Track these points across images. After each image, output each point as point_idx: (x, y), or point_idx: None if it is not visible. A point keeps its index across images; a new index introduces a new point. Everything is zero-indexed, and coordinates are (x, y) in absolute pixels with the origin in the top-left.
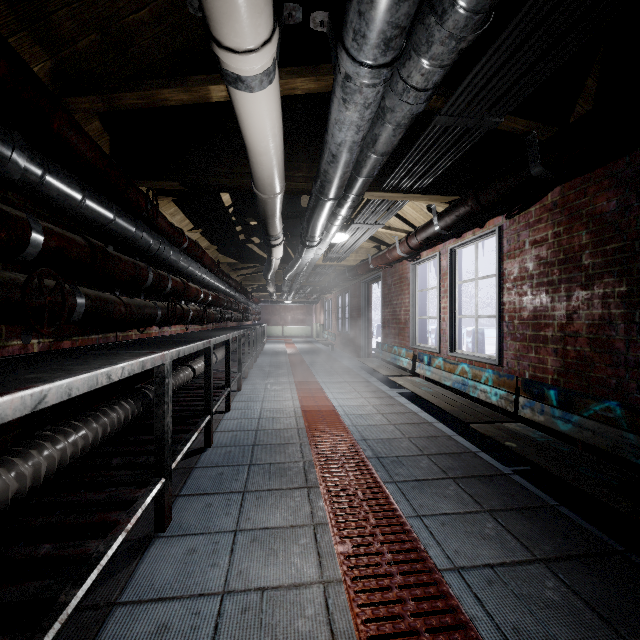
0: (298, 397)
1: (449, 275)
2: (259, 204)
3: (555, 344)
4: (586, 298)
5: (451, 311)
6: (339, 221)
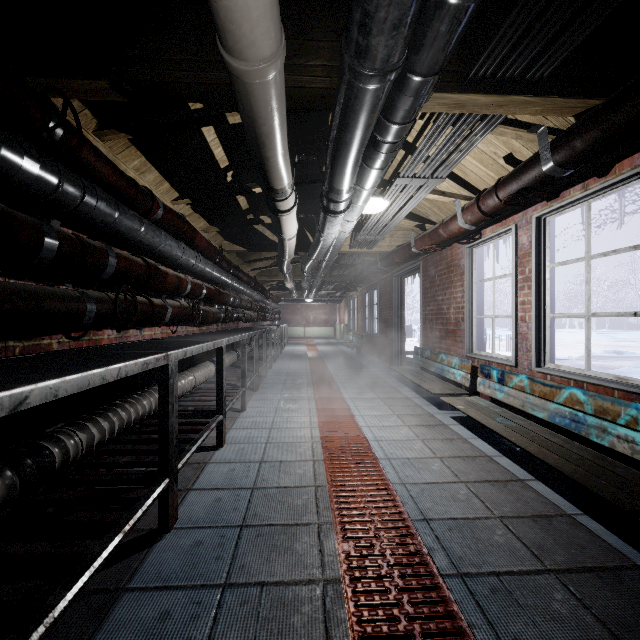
0: (318, 423)
1: (535, 255)
2: (241, 104)
3: None
4: None
5: (538, 307)
6: (383, 157)
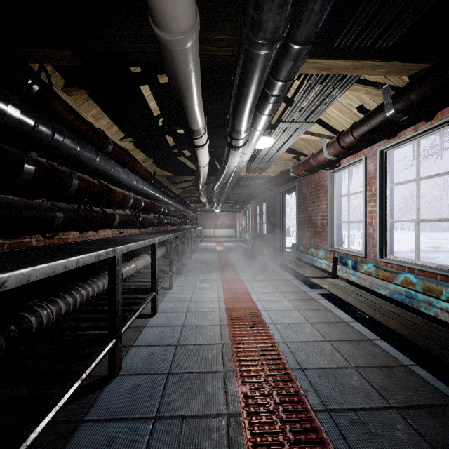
0: (224, 297)
1: (379, 178)
2: (167, 66)
3: None
4: None
5: (381, 215)
6: (270, 106)
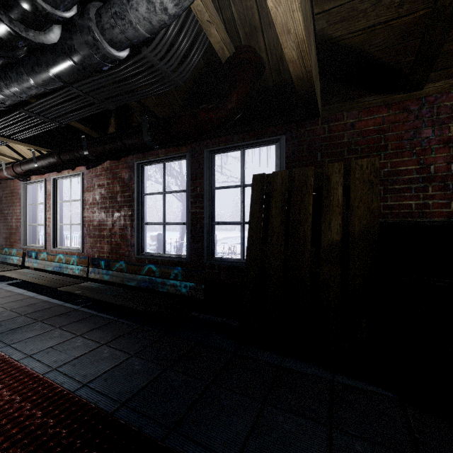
0: None
1: (52, 196)
2: None
3: (108, 238)
4: (119, 216)
5: (54, 220)
6: None
